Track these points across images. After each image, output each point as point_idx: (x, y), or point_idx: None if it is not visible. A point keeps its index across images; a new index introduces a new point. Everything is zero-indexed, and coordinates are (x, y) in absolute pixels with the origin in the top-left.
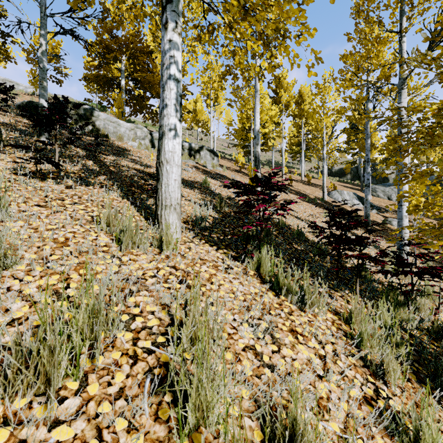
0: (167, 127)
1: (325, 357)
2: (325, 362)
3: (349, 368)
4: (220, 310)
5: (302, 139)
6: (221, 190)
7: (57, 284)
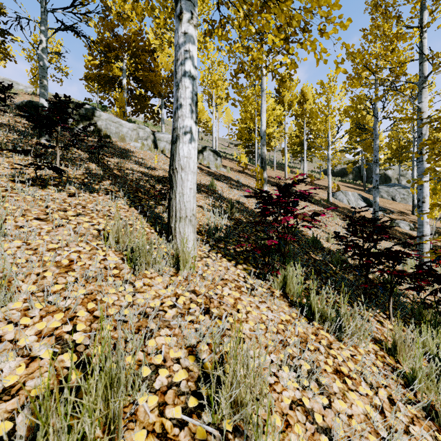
0: (182, 129)
1: (382, 408)
2: (384, 416)
3: (412, 423)
4: (263, 360)
5: (304, 139)
6: (228, 193)
7: (61, 326)
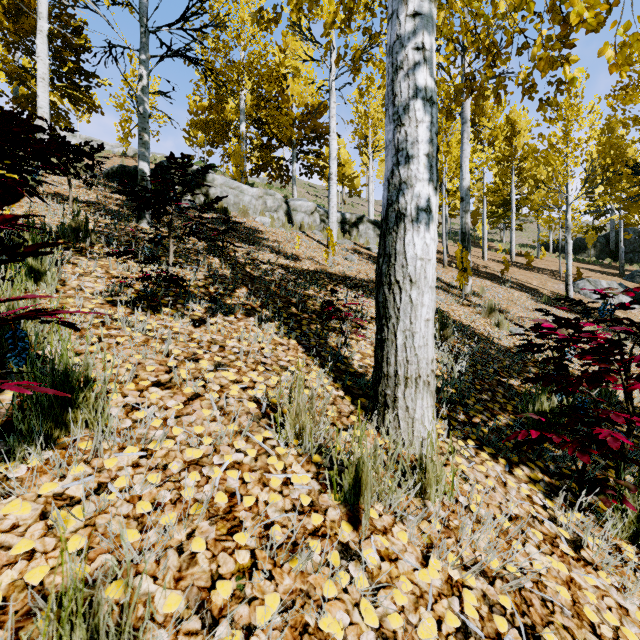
0: (410, 205)
1: None
2: None
3: None
4: None
5: (513, 195)
6: None
7: None
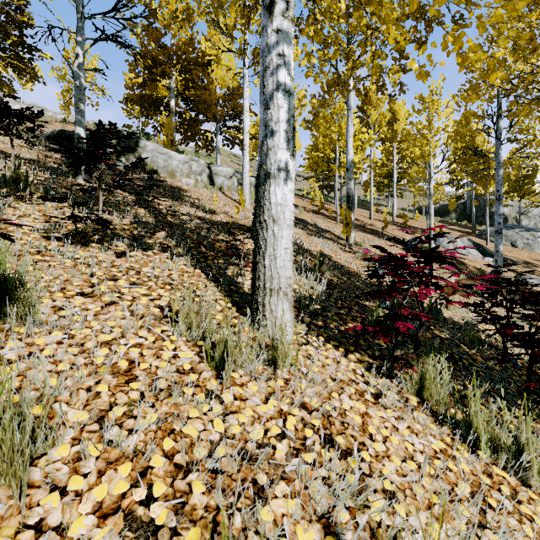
0: (274, 166)
1: None
2: None
3: None
4: None
5: (394, 169)
6: (309, 243)
7: (130, 490)
